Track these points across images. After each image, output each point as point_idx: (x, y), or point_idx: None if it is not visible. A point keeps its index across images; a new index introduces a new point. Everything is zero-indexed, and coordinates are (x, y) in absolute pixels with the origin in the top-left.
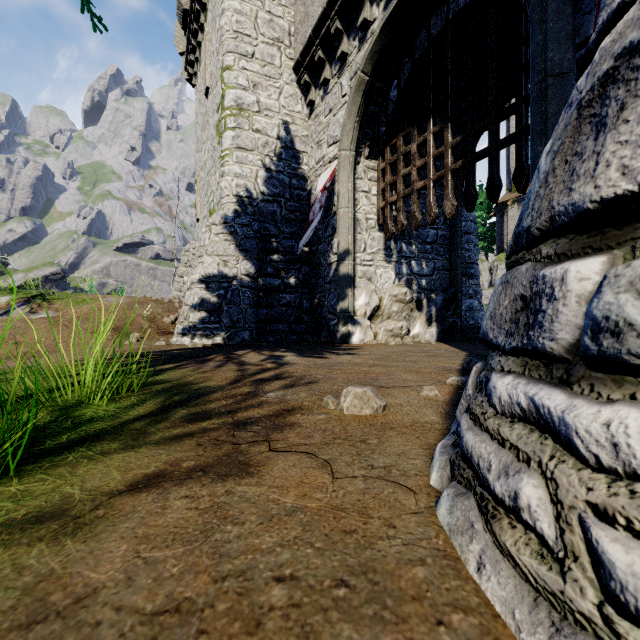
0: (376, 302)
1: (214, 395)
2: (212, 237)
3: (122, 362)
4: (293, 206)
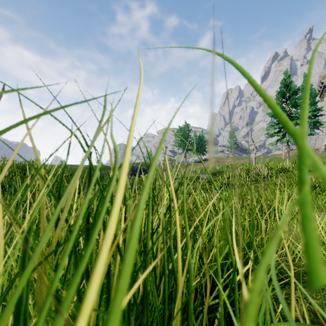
0: None
1: None
2: (325, 139)
3: None
4: None
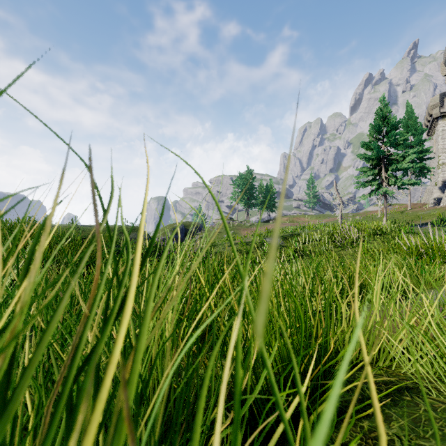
0: None
1: None
2: (435, 191)
3: None
4: None
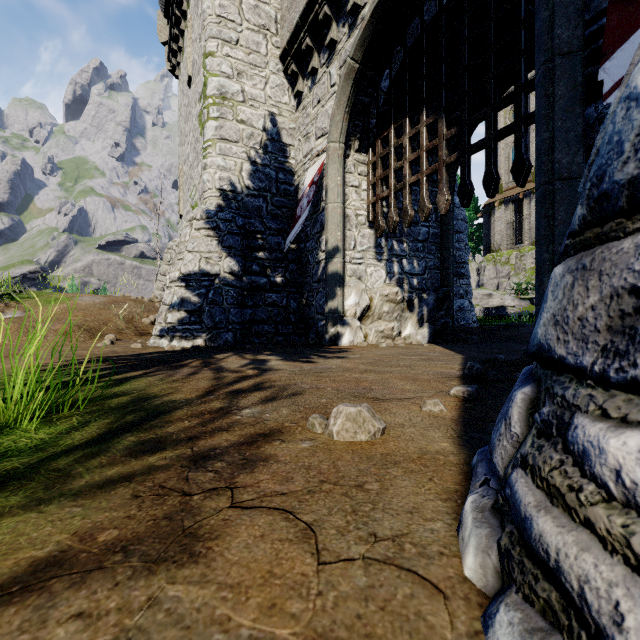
0: (366, 302)
1: (177, 413)
2: (193, 232)
3: (84, 369)
4: (280, 201)
